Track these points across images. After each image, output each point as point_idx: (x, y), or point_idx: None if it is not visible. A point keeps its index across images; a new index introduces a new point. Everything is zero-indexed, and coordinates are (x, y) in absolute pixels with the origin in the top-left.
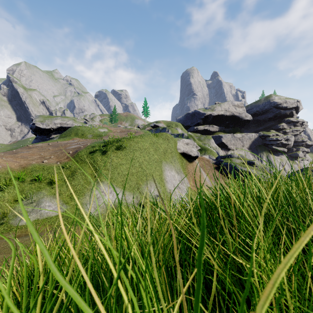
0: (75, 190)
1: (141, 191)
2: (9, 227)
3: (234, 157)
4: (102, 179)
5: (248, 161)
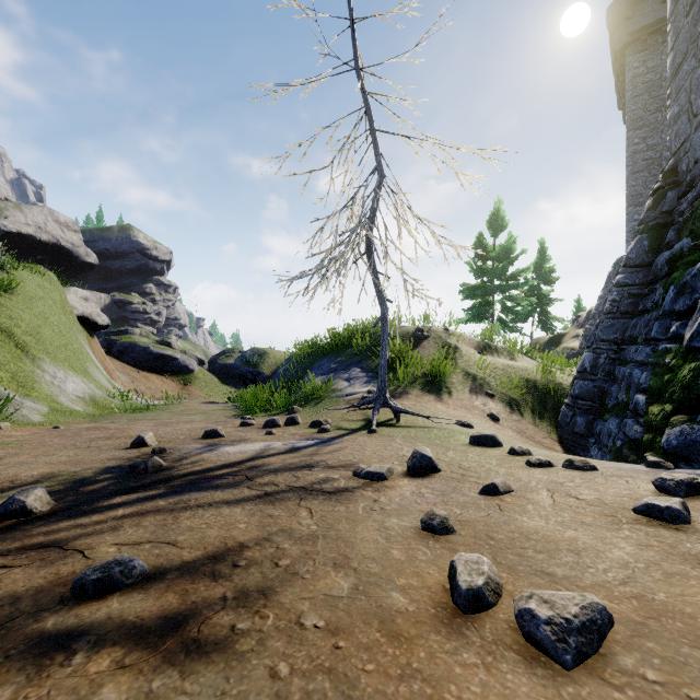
0: (12, 373)
1: (94, 379)
2: (30, 425)
3: (136, 334)
4: (38, 352)
5: (161, 341)
